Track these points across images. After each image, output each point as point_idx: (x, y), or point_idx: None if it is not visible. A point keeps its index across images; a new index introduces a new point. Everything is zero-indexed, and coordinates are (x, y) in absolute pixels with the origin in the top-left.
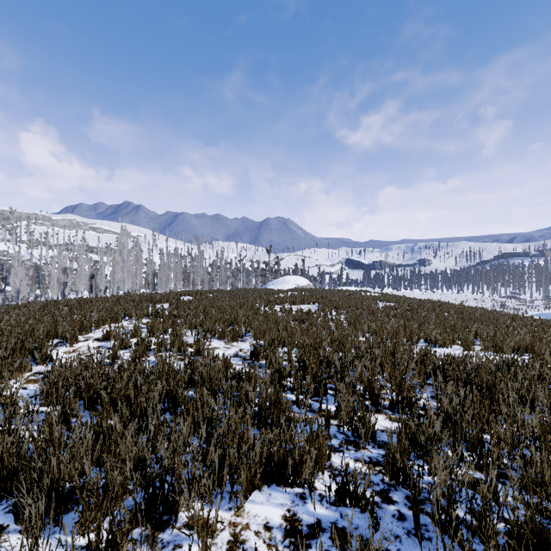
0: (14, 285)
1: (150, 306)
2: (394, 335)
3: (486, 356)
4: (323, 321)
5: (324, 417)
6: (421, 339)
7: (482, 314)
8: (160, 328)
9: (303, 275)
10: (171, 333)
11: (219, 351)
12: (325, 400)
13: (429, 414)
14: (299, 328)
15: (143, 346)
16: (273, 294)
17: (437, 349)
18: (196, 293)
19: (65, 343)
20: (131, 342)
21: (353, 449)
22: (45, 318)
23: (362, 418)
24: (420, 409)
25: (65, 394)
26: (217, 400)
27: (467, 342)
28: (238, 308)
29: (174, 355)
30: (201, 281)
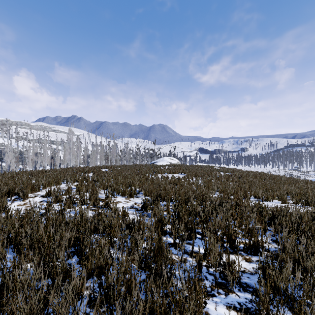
0: (6, 162)
1: (82, 174)
2: (234, 193)
3: (303, 209)
4: (188, 184)
5: (195, 259)
6: (251, 196)
7: (286, 180)
8: (83, 188)
9: (174, 156)
10: (91, 192)
11: (120, 204)
12: (195, 243)
13: (286, 263)
14: (173, 188)
15: (69, 201)
16: (157, 168)
17: (263, 202)
18: (111, 167)
19: (20, 198)
20: (63, 198)
21: (223, 293)
22: (9, 182)
23: (228, 264)
24: (266, 251)
25: (0, 240)
26: (110, 251)
27: (282, 198)
28: (135, 176)
29: (90, 207)
30: (115, 160)
